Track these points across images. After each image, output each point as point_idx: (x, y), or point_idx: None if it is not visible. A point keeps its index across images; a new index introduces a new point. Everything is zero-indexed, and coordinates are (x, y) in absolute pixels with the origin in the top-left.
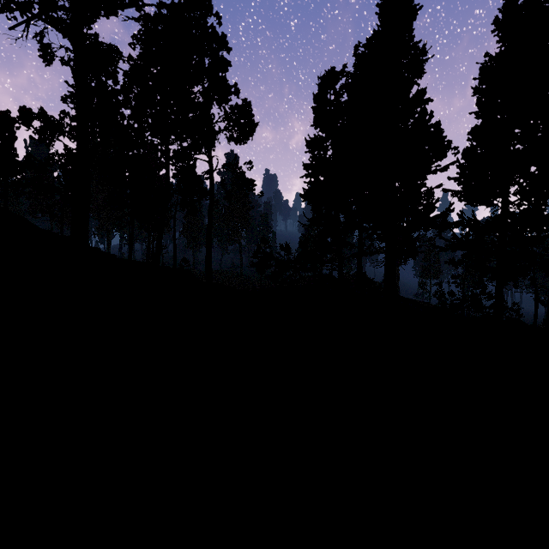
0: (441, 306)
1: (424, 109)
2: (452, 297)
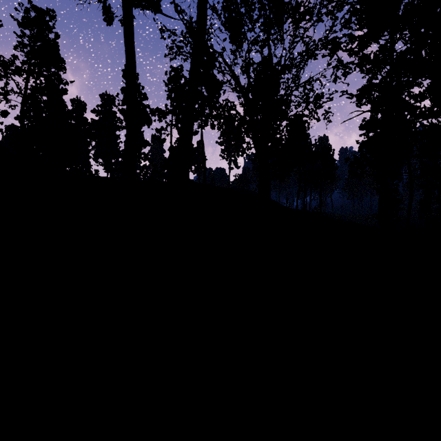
0: None
1: None
2: None
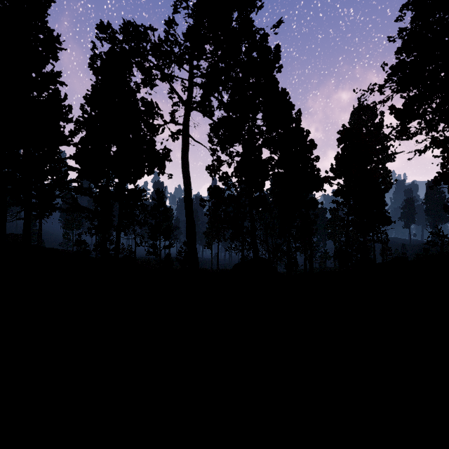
0: (76, 253)
1: (57, 89)
2: (85, 245)
